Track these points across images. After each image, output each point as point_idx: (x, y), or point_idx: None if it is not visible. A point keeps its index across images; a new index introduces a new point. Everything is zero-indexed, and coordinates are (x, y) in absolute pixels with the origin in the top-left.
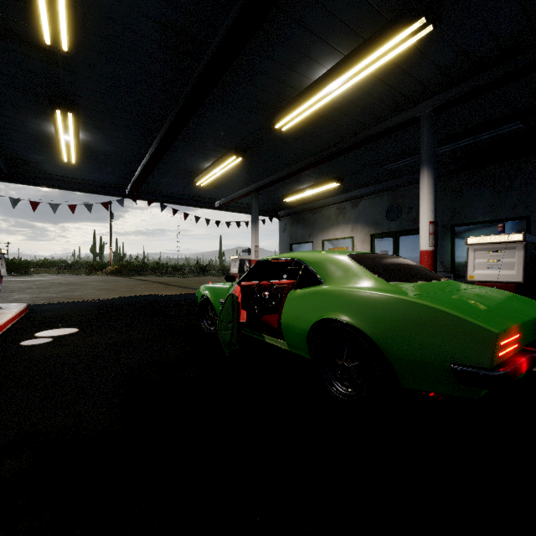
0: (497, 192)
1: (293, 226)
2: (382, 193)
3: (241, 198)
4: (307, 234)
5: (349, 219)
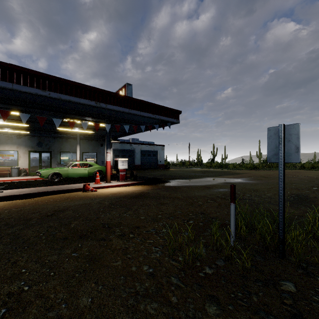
0: (71, 145)
1: None
2: (35, 136)
3: None
4: None
5: (15, 142)
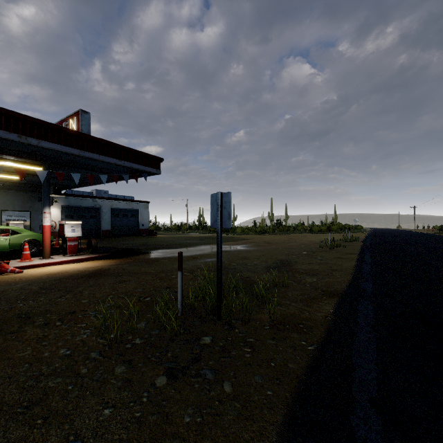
0: None
1: None
2: None
3: None
4: None
5: None
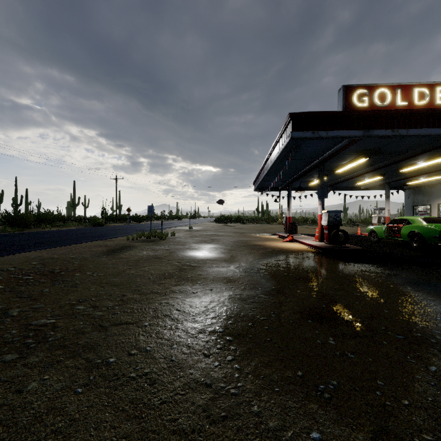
0: None
1: (415, 195)
2: None
3: (378, 185)
4: (426, 200)
5: None
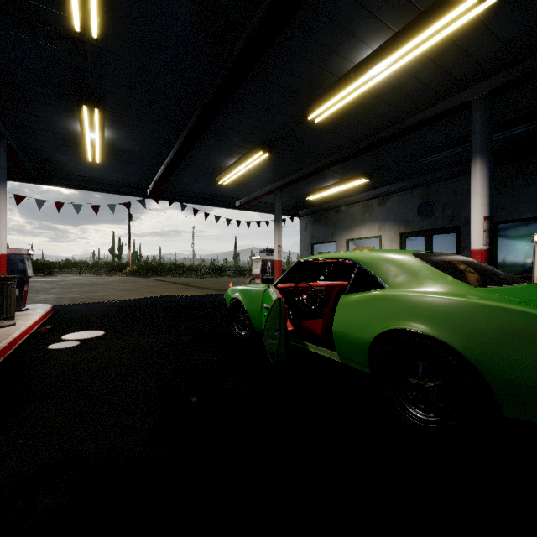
0: None
1: (315, 225)
2: (413, 189)
3: (263, 197)
4: (330, 233)
5: (376, 217)
